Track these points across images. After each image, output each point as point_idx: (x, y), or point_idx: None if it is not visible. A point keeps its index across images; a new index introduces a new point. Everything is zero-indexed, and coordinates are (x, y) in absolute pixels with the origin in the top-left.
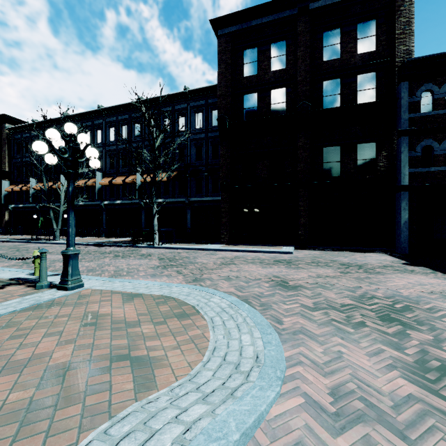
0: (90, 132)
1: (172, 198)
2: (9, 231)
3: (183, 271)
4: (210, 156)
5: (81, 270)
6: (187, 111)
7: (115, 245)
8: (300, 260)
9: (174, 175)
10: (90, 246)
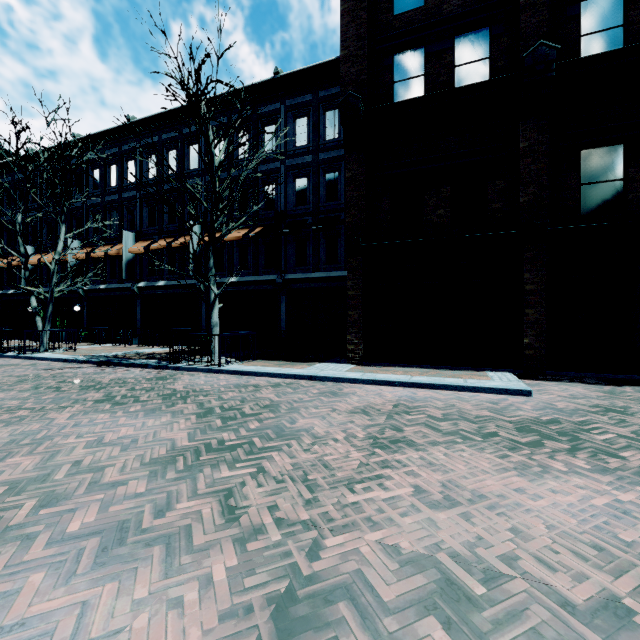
0: (116, 164)
1: (253, 274)
2: None
3: (247, 494)
4: (321, 196)
5: None
6: (281, 115)
7: (135, 364)
8: (585, 423)
9: (256, 233)
10: (89, 365)
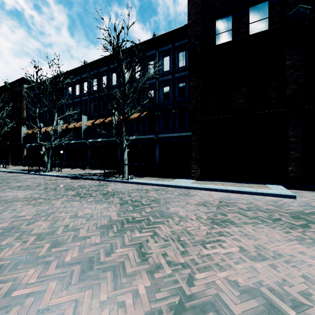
0: (79, 84)
1: (142, 135)
2: (26, 163)
3: (150, 246)
4: (176, 95)
5: None
6: (156, 56)
7: (88, 178)
8: None
9: (144, 114)
10: (67, 178)
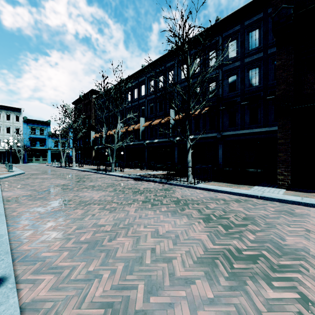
0: (137, 88)
1: (202, 134)
2: (94, 163)
3: None
4: (246, 84)
5: (82, 240)
6: (219, 43)
7: (150, 180)
8: None
9: (205, 111)
10: (131, 179)
